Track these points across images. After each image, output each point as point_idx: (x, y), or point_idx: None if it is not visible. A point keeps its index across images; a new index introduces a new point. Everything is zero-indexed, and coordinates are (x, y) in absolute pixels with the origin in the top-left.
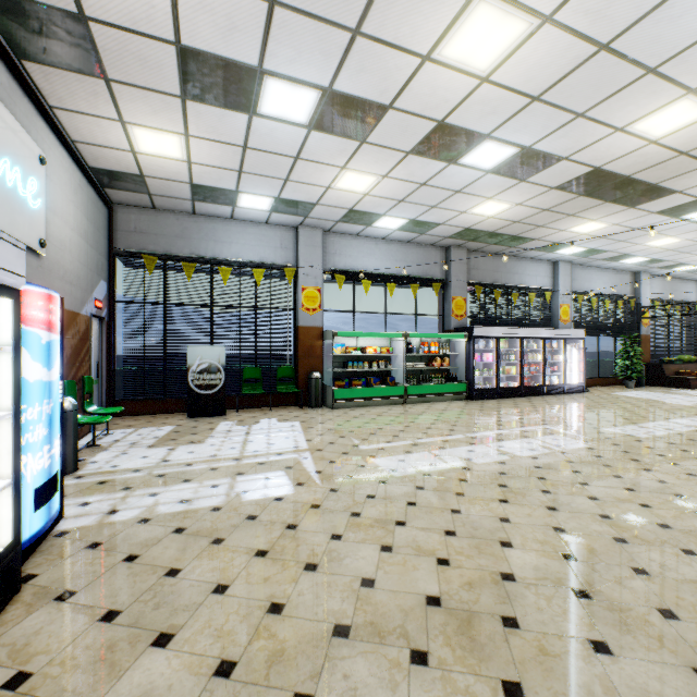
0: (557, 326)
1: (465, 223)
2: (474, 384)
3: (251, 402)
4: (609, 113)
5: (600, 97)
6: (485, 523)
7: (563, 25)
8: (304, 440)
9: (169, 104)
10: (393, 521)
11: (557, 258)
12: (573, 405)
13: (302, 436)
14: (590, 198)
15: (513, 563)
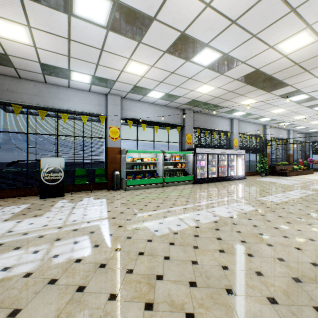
0: (232, 148)
1: (193, 97)
2: (196, 176)
3: (80, 188)
4: (268, 36)
5: (266, 25)
6: (213, 272)
7: None
8: (106, 211)
9: None
10: (155, 275)
11: (232, 117)
12: (242, 186)
13: (105, 208)
14: (251, 86)
15: (239, 312)
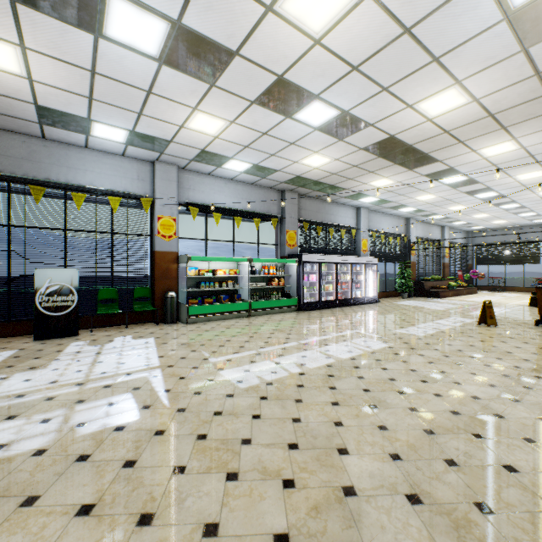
0: (359, 254)
1: (297, 172)
2: (303, 299)
3: (107, 321)
4: (404, 91)
5: (400, 76)
6: (322, 429)
7: (381, 2)
8: (156, 357)
9: None
10: (239, 439)
11: (359, 205)
12: (372, 313)
13: (155, 352)
14: (385, 160)
15: (352, 473)
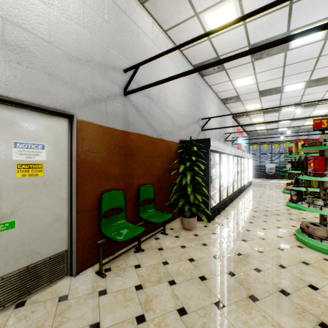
0: None
1: None
2: None
3: (282, 177)
4: None
5: None
6: None
7: None
8: None
9: (263, 125)
10: None
11: None
12: None
13: None
14: None
15: None
